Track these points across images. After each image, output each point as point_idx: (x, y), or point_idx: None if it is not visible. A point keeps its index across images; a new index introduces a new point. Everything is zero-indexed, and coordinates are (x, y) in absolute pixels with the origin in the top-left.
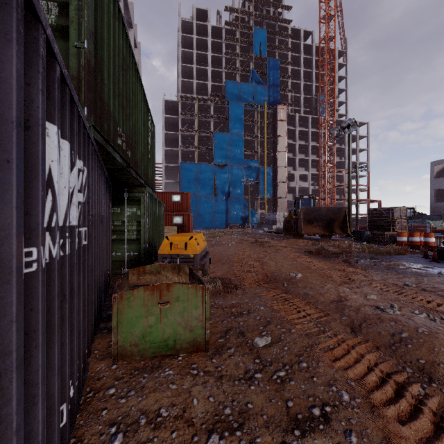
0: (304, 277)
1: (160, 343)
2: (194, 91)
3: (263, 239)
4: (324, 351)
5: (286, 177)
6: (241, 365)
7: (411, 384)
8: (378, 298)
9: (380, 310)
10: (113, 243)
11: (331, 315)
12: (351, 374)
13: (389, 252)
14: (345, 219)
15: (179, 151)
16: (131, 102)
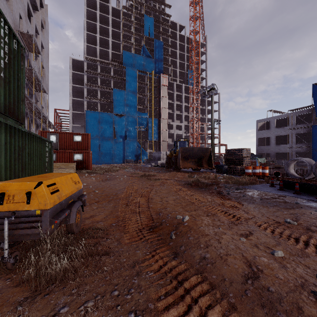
0: (192, 222)
1: None
2: (98, 55)
3: (150, 172)
4: None
5: (167, 126)
6: None
7: None
8: (284, 254)
9: None
10: None
11: None
12: None
13: (247, 183)
14: (210, 156)
15: (84, 101)
16: None
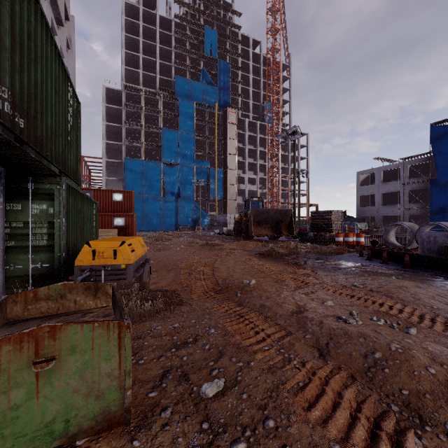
0: (258, 284)
1: (36, 432)
2: (140, 82)
3: (214, 242)
4: (294, 393)
5: (236, 179)
6: (180, 441)
7: (405, 434)
8: (334, 304)
9: (343, 321)
10: (10, 252)
11: (294, 333)
12: (333, 430)
13: (331, 252)
14: (291, 221)
15: (123, 146)
16: (26, 48)
